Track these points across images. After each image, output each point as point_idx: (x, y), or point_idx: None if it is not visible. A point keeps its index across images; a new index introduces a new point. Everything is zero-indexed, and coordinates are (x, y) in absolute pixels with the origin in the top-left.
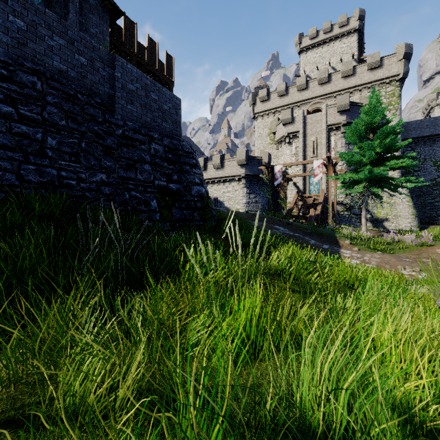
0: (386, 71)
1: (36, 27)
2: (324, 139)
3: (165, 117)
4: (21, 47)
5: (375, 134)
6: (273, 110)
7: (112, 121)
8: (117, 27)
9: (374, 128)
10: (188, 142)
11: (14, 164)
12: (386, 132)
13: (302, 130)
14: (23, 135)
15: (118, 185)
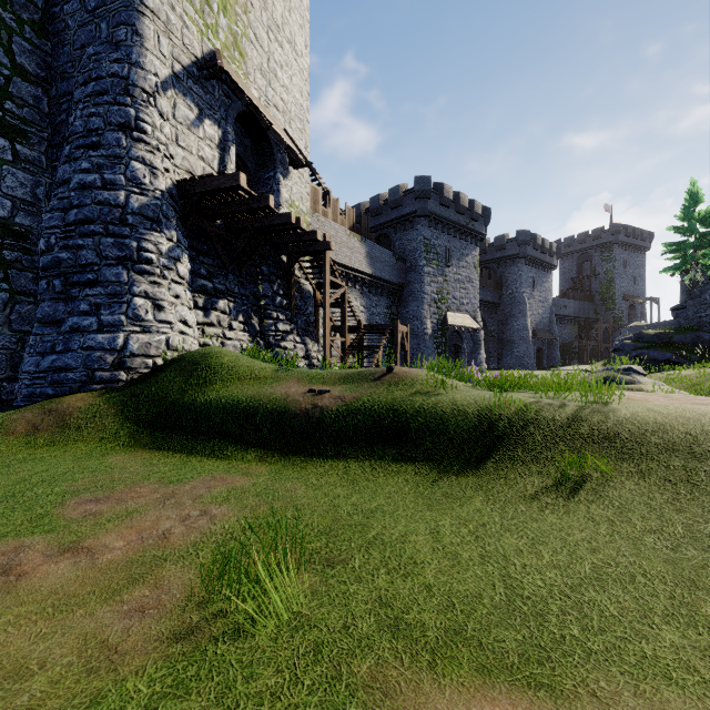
0: None
1: None
2: None
3: None
4: None
5: None
6: None
7: None
8: None
9: None
10: None
11: None
12: None
13: None
14: None
15: None
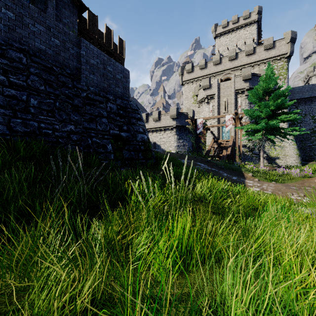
0: (277, 50)
1: (22, 17)
2: (232, 100)
3: (117, 84)
4: (11, 31)
5: (269, 96)
6: (196, 79)
7: (79, 86)
8: (83, 18)
9: (269, 92)
10: (135, 102)
11: (6, 118)
12: (278, 95)
13: (217, 94)
14: (12, 97)
15: (83, 133)
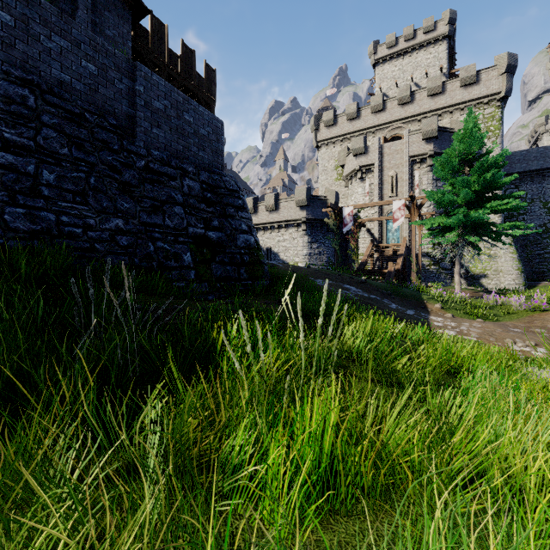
0: (483, 88)
1: (28, 23)
2: (405, 174)
3: (202, 145)
4: (7, 48)
5: (471, 167)
6: (341, 137)
7: (132, 149)
8: (142, 29)
9: (470, 159)
10: (233, 177)
11: None
12: (486, 165)
13: (378, 163)
14: (9, 167)
15: (140, 233)
